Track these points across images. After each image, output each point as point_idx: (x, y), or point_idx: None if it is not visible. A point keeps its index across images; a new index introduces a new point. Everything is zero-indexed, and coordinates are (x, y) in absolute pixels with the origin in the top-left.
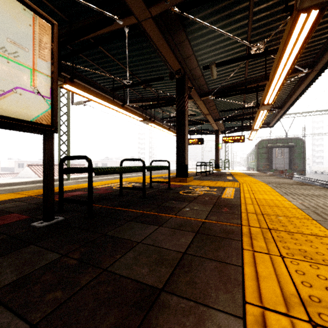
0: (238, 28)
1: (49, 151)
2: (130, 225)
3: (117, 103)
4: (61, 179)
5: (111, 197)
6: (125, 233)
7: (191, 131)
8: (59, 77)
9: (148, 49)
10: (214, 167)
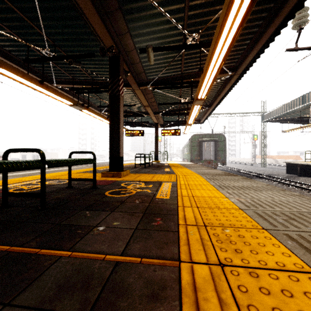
0: (175, 12)
1: None
2: None
3: (32, 78)
4: None
5: None
6: None
7: (132, 123)
8: None
9: (72, 12)
10: (154, 159)
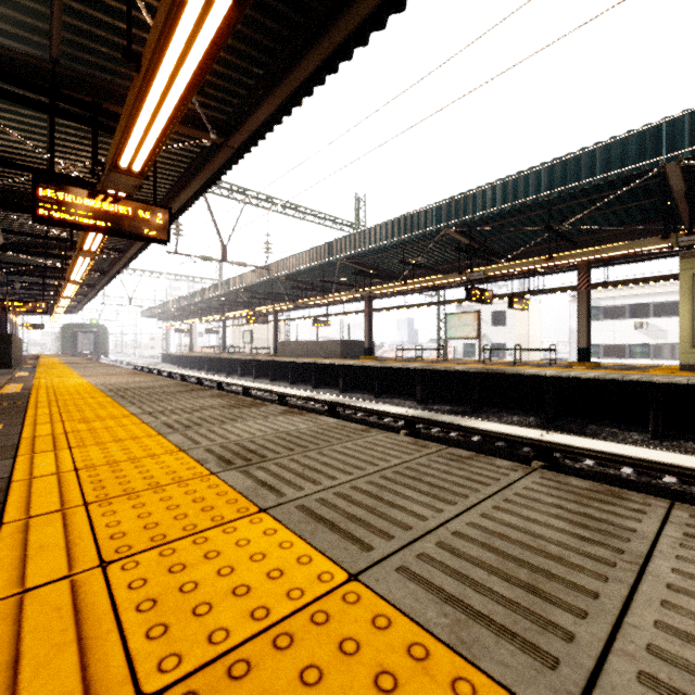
0: None
1: None
2: None
3: None
4: None
5: None
6: None
7: None
8: None
9: None
10: None
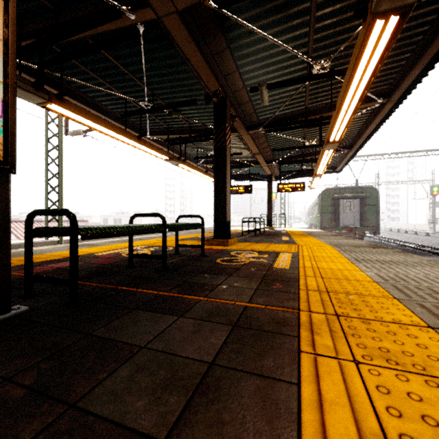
0: (296, 38)
1: (1, 202)
2: (134, 316)
3: (131, 134)
4: (29, 246)
5: (116, 269)
6: (123, 331)
7: (237, 176)
8: (39, 91)
9: (175, 59)
10: (267, 224)
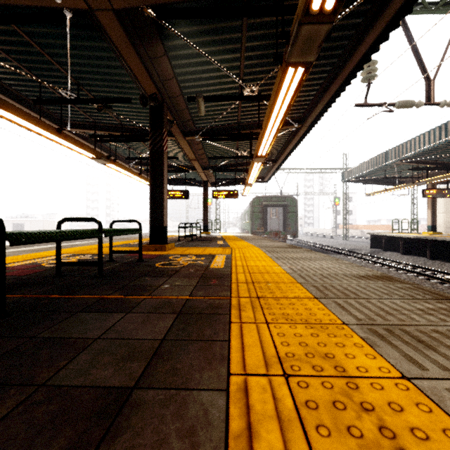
0: (229, 61)
1: None
2: (80, 317)
3: (48, 126)
4: None
5: (41, 279)
6: (72, 330)
7: (172, 180)
8: None
9: (107, 53)
10: (203, 230)
